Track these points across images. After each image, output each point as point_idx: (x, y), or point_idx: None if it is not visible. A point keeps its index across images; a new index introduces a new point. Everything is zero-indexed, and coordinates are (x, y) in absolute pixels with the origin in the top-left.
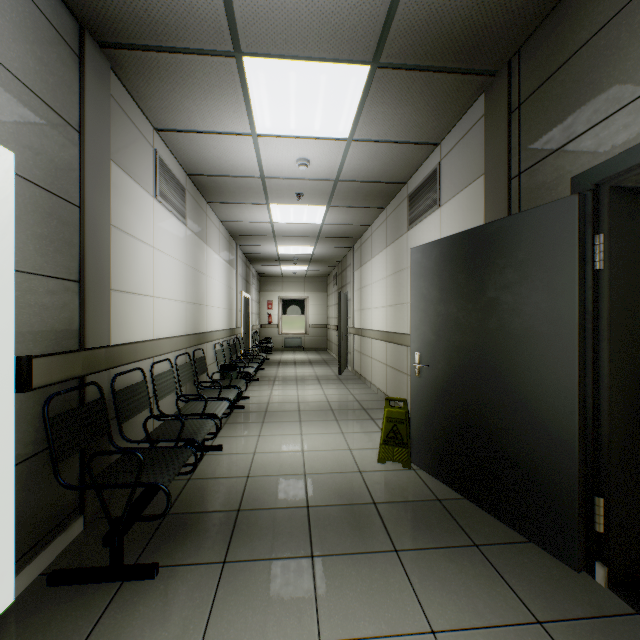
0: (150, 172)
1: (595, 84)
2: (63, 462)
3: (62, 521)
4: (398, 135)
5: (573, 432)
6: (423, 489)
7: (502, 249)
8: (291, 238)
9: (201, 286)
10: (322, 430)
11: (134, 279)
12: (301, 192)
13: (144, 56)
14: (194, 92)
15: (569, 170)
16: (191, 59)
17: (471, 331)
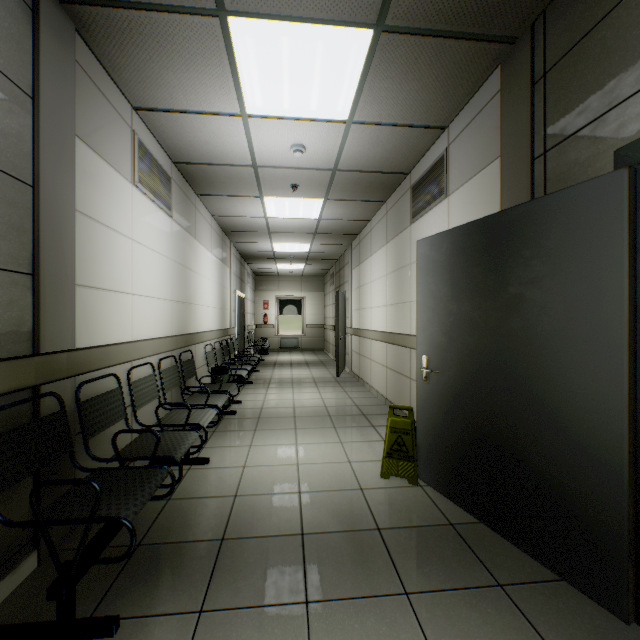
0: (127, 155)
1: None
2: (9, 489)
3: (8, 560)
4: (402, 117)
5: (621, 455)
6: (433, 511)
7: (528, 237)
8: (287, 234)
9: (190, 284)
10: (319, 439)
11: (107, 274)
12: (297, 183)
13: (113, 14)
14: (174, 62)
15: (611, 142)
16: (168, 19)
17: (489, 332)
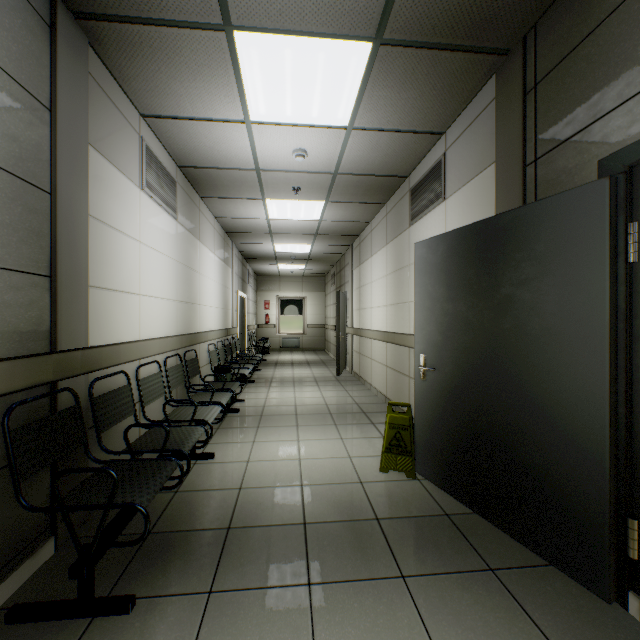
0: (136, 161)
1: (628, 53)
2: (30, 479)
3: (28, 545)
4: (401, 123)
5: (603, 445)
6: (429, 502)
7: (518, 241)
8: (288, 236)
9: (194, 284)
10: (320, 436)
11: (117, 275)
12: (298, 186)
13: (125, 29)
14: (181, 72)
15: (595, 152)
16: (177, 33)
17: (483, 331)
